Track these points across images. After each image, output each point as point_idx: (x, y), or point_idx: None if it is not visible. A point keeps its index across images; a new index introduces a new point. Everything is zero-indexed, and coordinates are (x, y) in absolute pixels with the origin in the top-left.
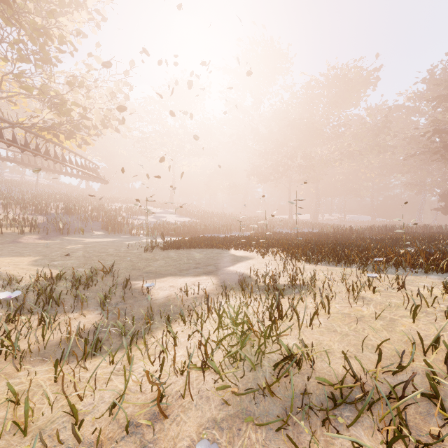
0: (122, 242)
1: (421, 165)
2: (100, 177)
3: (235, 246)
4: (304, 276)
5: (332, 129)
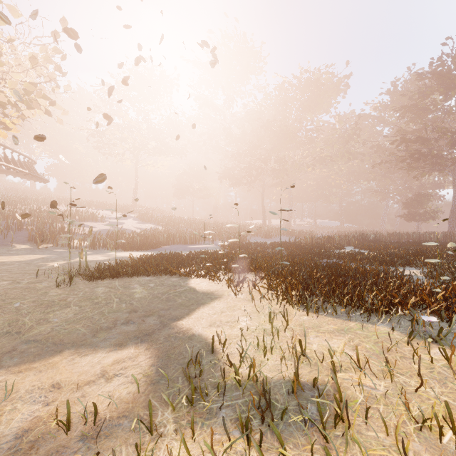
0: (42, 263)
1: (385, 173)
2: (33, 174)
3: (197, 272)
4: (308, 350)
5: (305, 133)
